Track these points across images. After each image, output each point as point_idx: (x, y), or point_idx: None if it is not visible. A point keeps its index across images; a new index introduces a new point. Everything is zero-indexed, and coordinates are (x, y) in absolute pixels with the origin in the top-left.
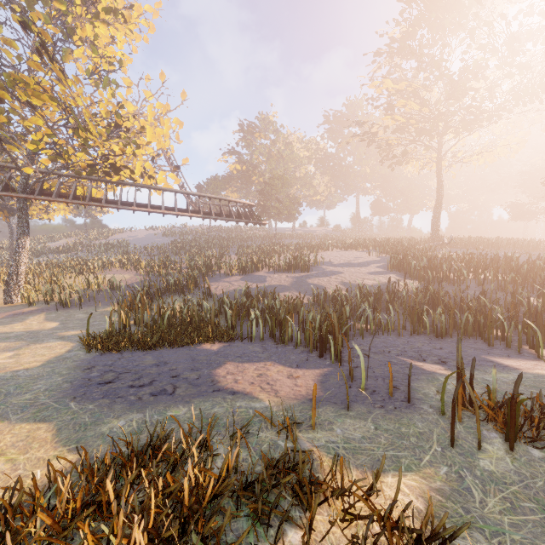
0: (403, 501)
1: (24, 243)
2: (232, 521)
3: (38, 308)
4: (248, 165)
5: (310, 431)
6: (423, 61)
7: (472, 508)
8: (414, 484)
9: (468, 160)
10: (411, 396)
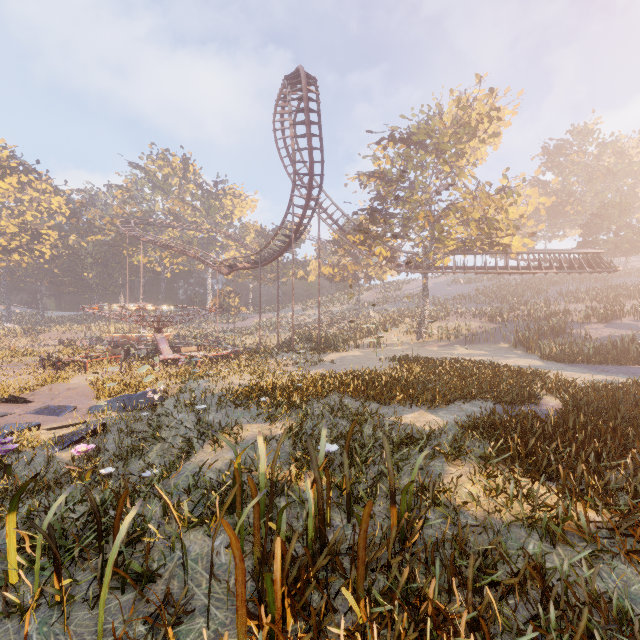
0: None
1: (427, 302)
2: None
3: (448, 343)
4: (559, 195)
5: None
6: None
7: None
8: None
9: None
10: None
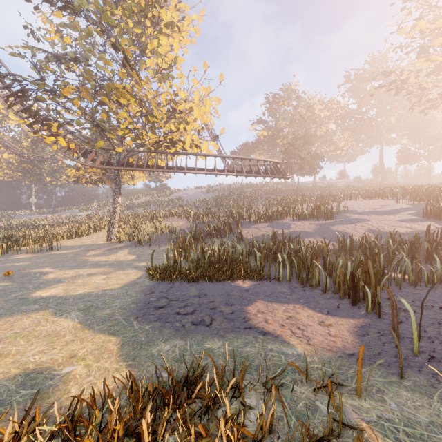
0: None
1: (117, 200)
2: None
3: (125, 245)
4: (273, 130)
5: (354, 396)
6: None
7: None
8: None
9: None
10: None
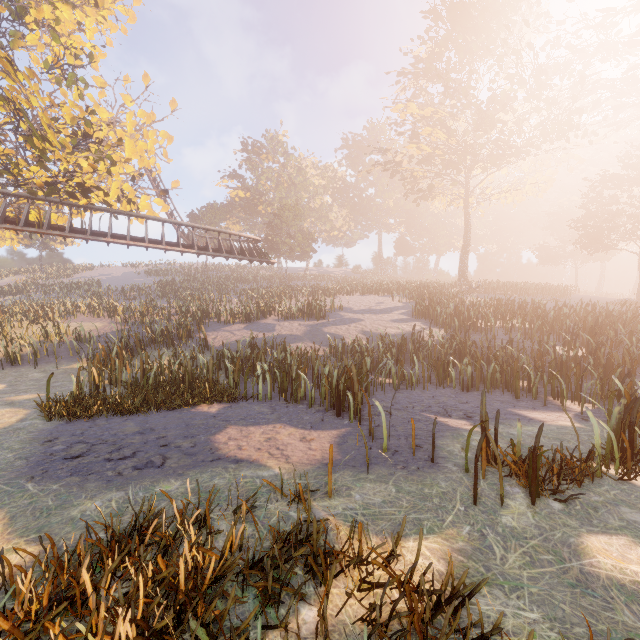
0: (424, 565)
1: None
2: (237, 604)
3: None
4: (253, 192)
5: (326, 499)
6: (450, 87)
7: (493, 566)
8: (436, 547)
9: (497, 198)
10: (435, 454)
